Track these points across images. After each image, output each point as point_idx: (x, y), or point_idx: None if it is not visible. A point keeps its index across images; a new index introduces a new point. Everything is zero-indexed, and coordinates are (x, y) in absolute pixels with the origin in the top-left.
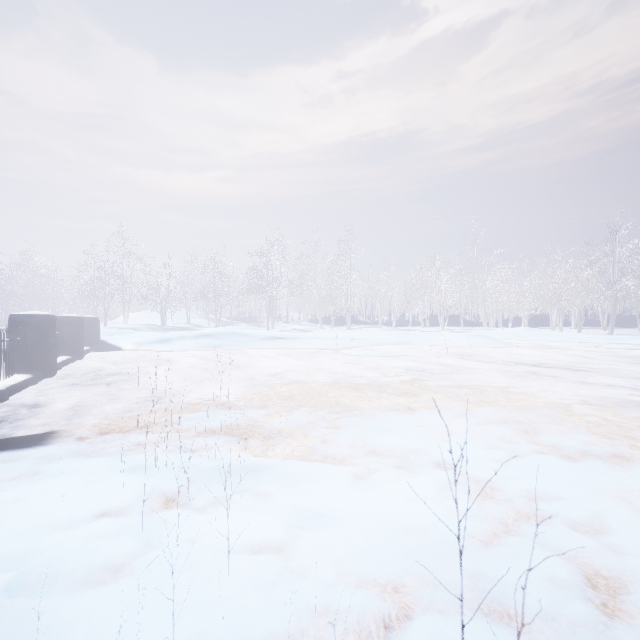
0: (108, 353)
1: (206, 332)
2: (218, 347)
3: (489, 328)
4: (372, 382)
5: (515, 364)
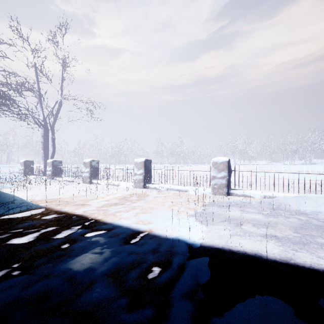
0: None
1: None
2: None
3: None
4: None
5: None
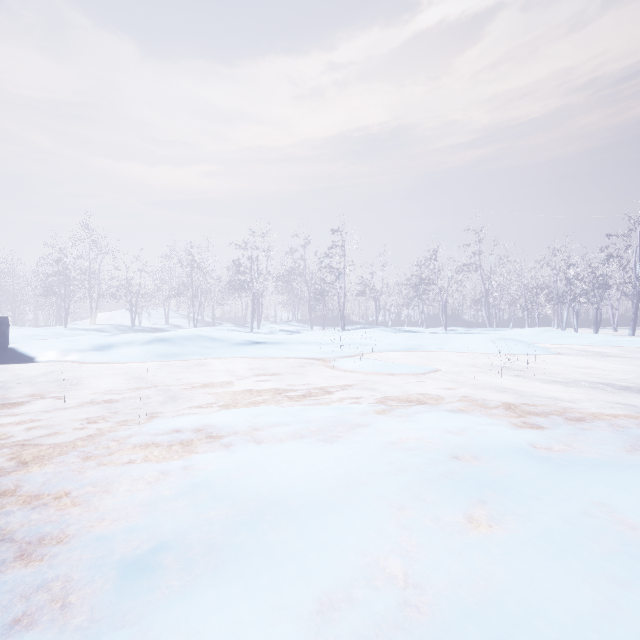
0: (8, 367)
1: (163, 335)
2: (172, 356)
3: (496, 329)
4: (419, 450)
5: (602, 386)
